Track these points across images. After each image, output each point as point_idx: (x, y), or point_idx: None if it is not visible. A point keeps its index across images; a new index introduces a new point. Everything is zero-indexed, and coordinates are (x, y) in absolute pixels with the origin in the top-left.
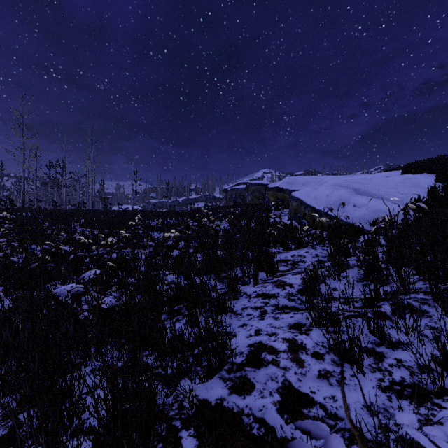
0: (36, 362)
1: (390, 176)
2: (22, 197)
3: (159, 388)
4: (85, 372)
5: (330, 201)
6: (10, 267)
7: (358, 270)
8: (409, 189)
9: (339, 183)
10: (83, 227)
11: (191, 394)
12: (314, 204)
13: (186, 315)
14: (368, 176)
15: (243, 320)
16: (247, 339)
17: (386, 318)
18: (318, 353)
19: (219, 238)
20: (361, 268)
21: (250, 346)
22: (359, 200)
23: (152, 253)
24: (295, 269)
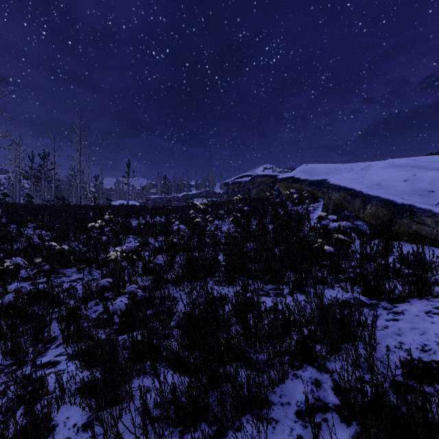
0: None
1: None
2: None
3: None
4: None
5: (420, 188)
6: None
7: None
8: None
9: (404, 164)
10: (40, 229)
11: None
12: (387, 194)
13: None
14: None
15: None
16: None
17: None
18: None
19: (220, 250)
20: None
21: None
22: None
23: (86, 292)
24: None
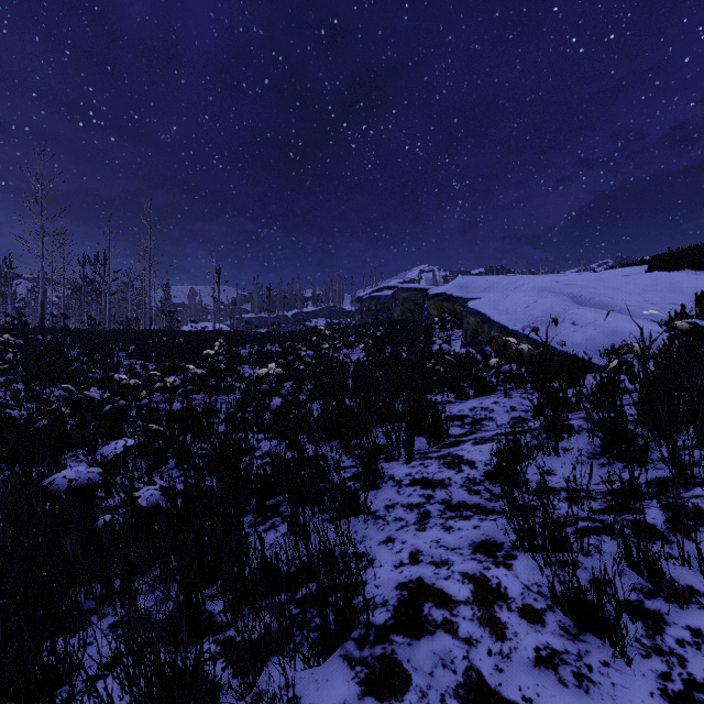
0: (7, 612)
1: (628, 274)
2: (40, 311)
3: (226, 675)
4: (98, 630)
5: (532, 316)
6: (4, 426)
7: (590, 437)
8: (664, 296)
9: (545, 287)
10: (132, 359)
11: (286, 693)
12: (506, 320)
13: (287, 518)
14: (594, 275)
15: (389, 529)
16: (395, 572)
17: (657, 537)
18: (532, 608)
19: (349, 376)
20: (597, 435)
21: (400, 588)
22: (581, 314)
23: (238, 403)
24: (476, 433)
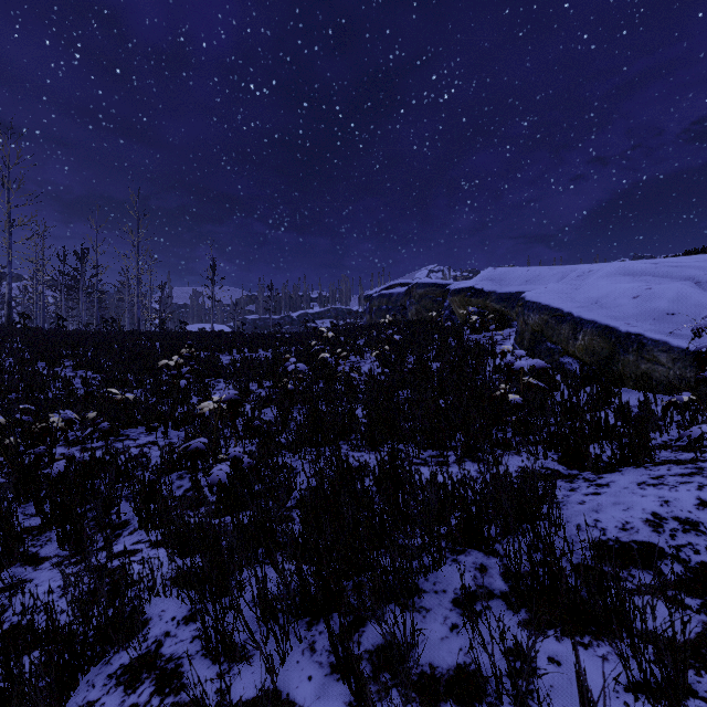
0: None
1: None
2: (7, 310)
3: None
4: None
5: (655, 310)
6: None
7: None
8: None
9: (639, 271)
10: (82, 369)
11: None
12: (607, 317)
13: None
14: (704, 255)
15: None
16: None
17: None
18: None
19: (358, 401)
20: None
21: None
22: None
23: (167, 460)
24: None
